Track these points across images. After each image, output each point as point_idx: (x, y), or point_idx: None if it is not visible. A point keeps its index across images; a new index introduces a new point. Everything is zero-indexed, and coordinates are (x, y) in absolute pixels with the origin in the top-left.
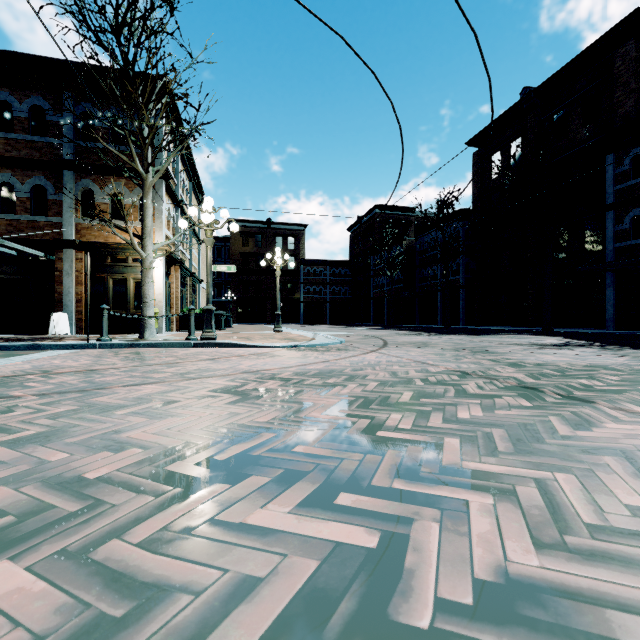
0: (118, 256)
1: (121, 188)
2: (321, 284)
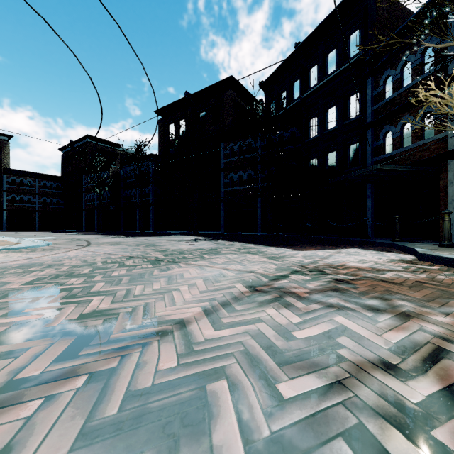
0: None
1: None
2: (30, 194)
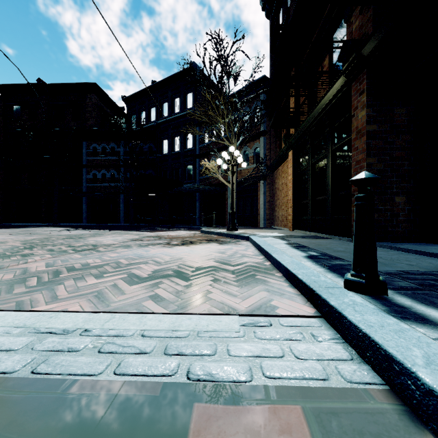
0: None
1: None
2: None
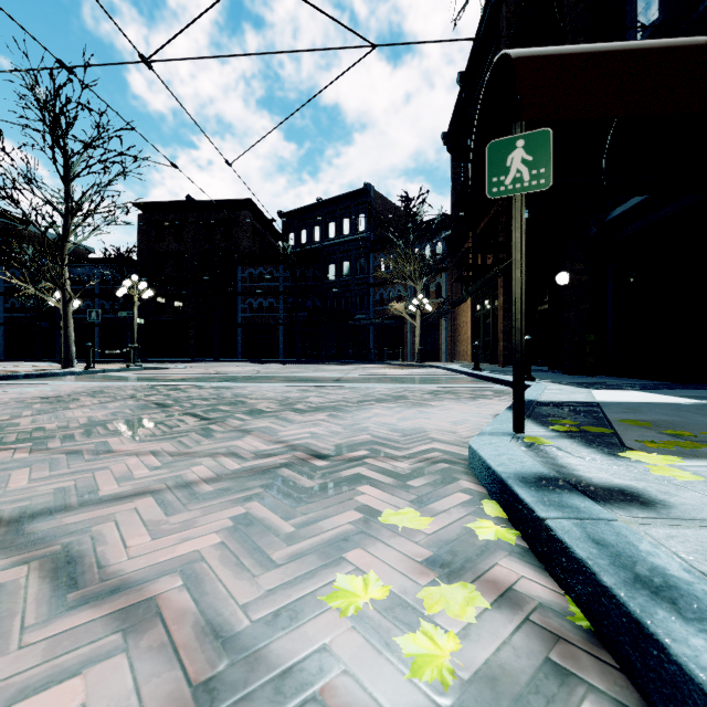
0: None
1: None
2: None
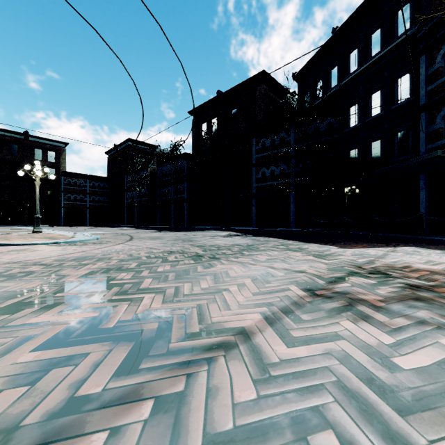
0: None
1: None
2: (82, 193)
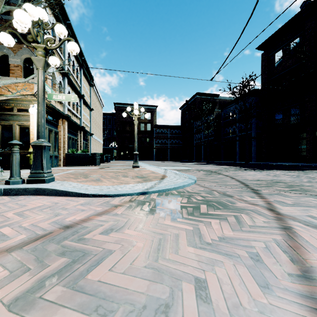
0: (5, 106)
1: (6, 50)
2: (165, 138)
